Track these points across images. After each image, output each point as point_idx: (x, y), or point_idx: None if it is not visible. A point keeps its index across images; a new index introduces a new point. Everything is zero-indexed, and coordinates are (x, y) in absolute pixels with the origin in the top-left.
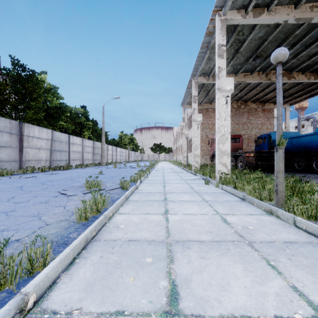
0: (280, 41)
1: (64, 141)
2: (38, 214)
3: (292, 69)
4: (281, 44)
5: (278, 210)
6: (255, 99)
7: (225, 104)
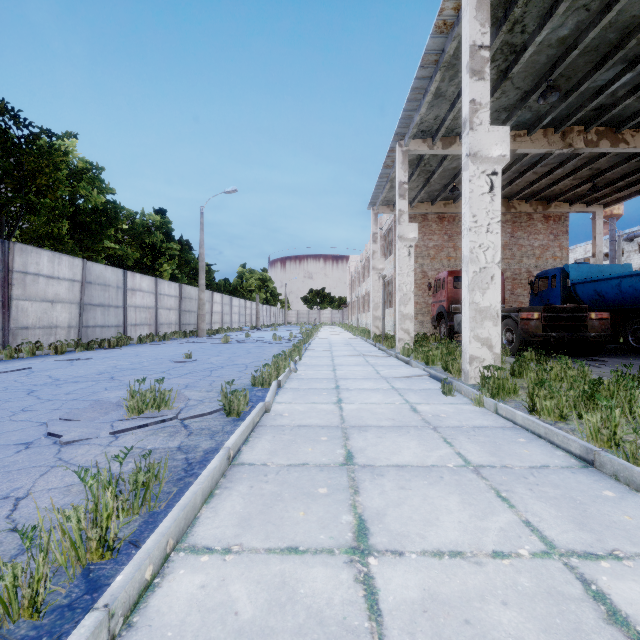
0: (606, 51)
1: (114, 284)
2: None
3: (622, 122)
4: (610, 57)
5: None
6: (529, 194)
7: (488, 192)
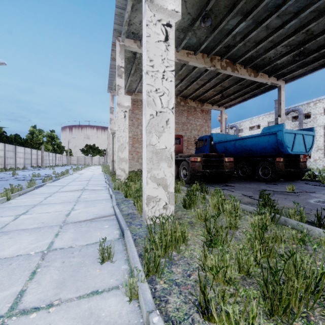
0: (235, 1)
1: None
2: None
3: (236, 59)
4: (237, 4)
5: None
6: (194, 96)
7: (163, 40)
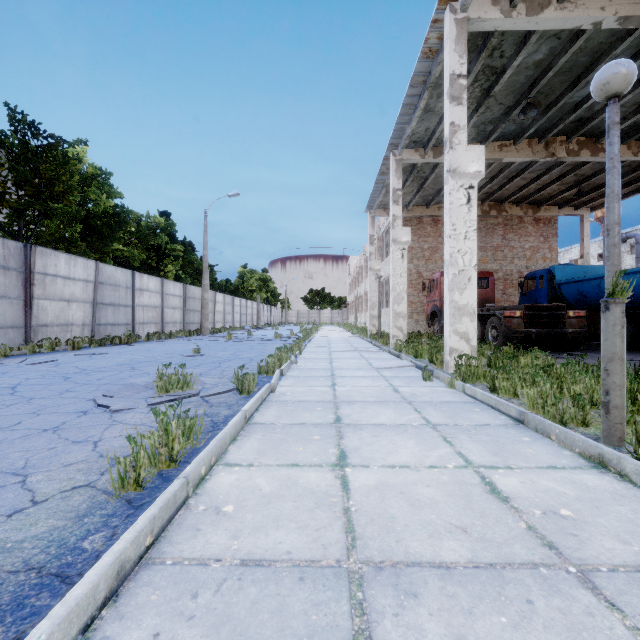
0: (580, 72)
1: (123, 284)
2: (24, 467)
3: (601, 133)
4: (583, 77)
5: (624, 460)
6: (519, 198)
7: (465, 203)
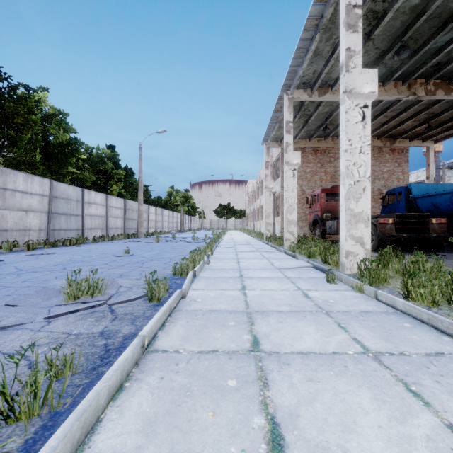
0: (446, 18)
1: (74, 198)
2: None
3: None
4: (450, 22)
5: None
6: (380, 132)
7: (360, 121)
